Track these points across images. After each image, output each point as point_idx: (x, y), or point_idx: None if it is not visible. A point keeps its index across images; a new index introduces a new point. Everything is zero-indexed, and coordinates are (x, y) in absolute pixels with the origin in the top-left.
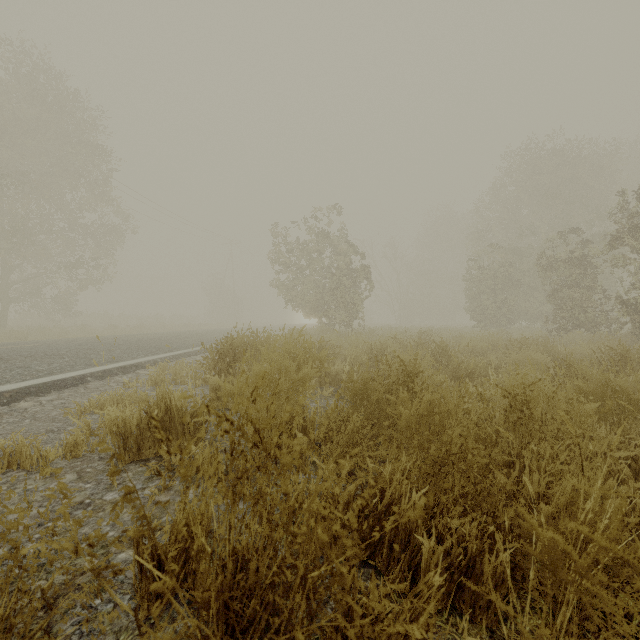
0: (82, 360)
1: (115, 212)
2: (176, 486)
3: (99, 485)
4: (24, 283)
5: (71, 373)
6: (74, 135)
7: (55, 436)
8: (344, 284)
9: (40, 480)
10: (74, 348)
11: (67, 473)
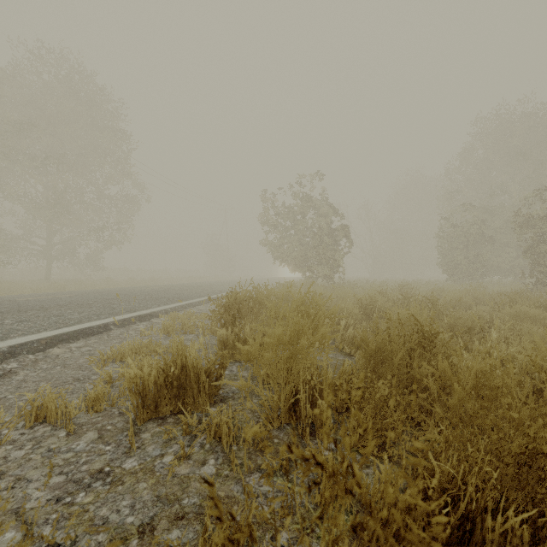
0: (106, 309)
1: (133, 185)
2: (195, 454)
3: (118, 448)
4: (63, 244)
5: (97, 322)
6: (101, 123)
7: (80, 385)
8: (326, 242)
9: (63, 438)
10: (100, 298)
11: (89, 430)
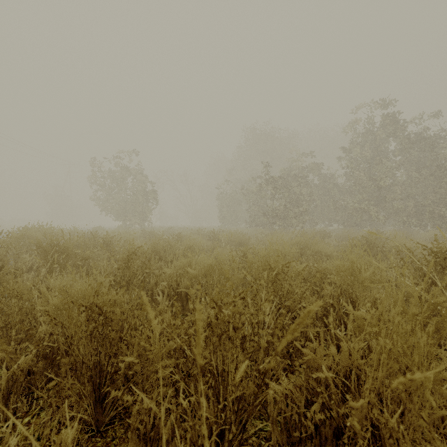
0: None
1: None
2: None
3: None
4: None
5: None
6: None
7: None
8: (139, 200)
9: None
10: None
11: None
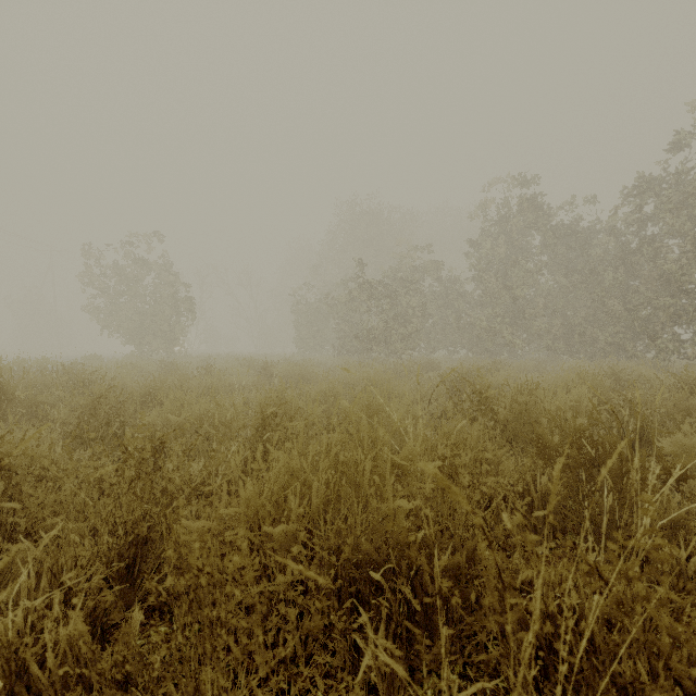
0: None
1: None
2: None
3: None
4: None
5: None
6: None
7: None
8: (164, 312)
9: None
10: None
11: None
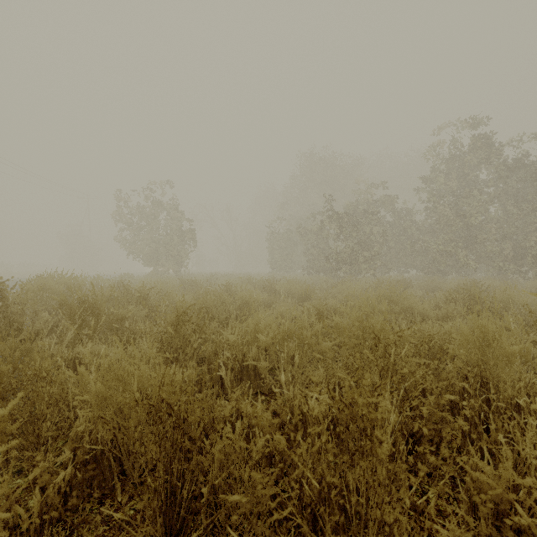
0: None
1: None
2: None
3: None
4: None
5: None
6: None
7: None
8: (173, 241)
9: None
10: None
11: None
